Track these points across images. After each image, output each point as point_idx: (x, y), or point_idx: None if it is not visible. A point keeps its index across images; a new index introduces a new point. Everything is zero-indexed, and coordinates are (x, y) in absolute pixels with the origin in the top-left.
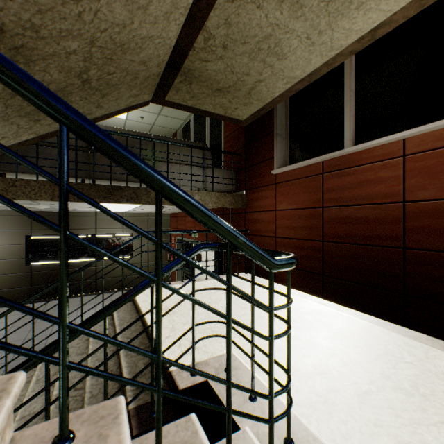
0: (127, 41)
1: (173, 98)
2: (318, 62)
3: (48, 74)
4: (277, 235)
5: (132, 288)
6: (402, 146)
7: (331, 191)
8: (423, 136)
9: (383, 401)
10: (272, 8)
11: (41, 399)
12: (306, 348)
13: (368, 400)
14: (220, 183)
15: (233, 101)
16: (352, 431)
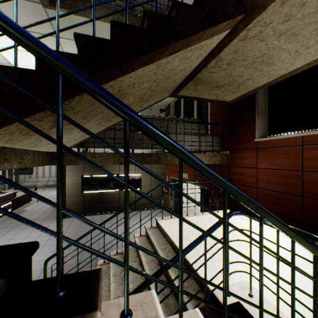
0: (172, 74)
1: (183, 93)
2: (300, 64)
3: (128, 100)
4: (258, 186)
5: (195, 240)
6: None
7: (311, 160)
8: None
9: None
10: (272, 40)
11: (119, 288)
12: (304, 285)
13: None
14: (210, 146)
15: (224, 91)
16: None
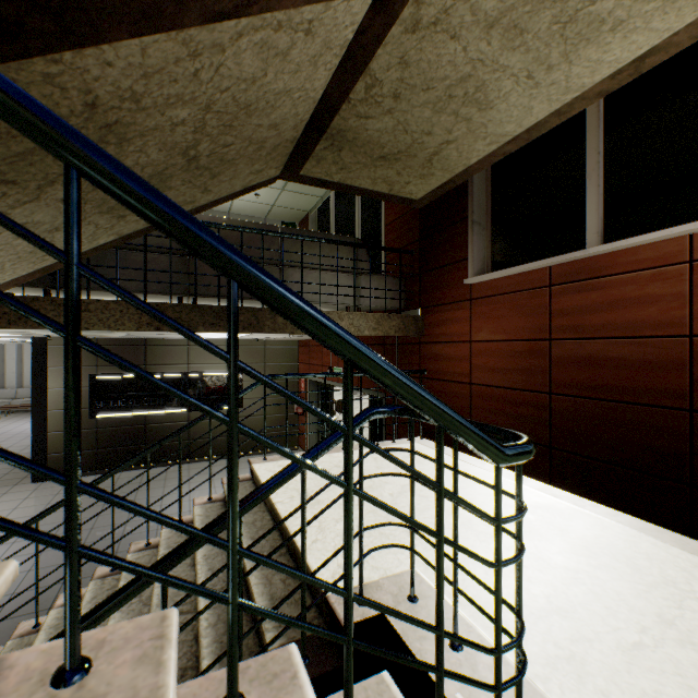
0: (256, 100)
1: (312, 172)
2: (543, 110)
3: (145, 155)
4: (474, 381)
5: (276, 475)
6: (688, 246)
7: (565, 315)
8: None
9: (666, 662)
10: (474, 38)
11: None
12: (532, 568)
13: (639, 659)
14: (380, 298)
15: (403, 173)
16: None
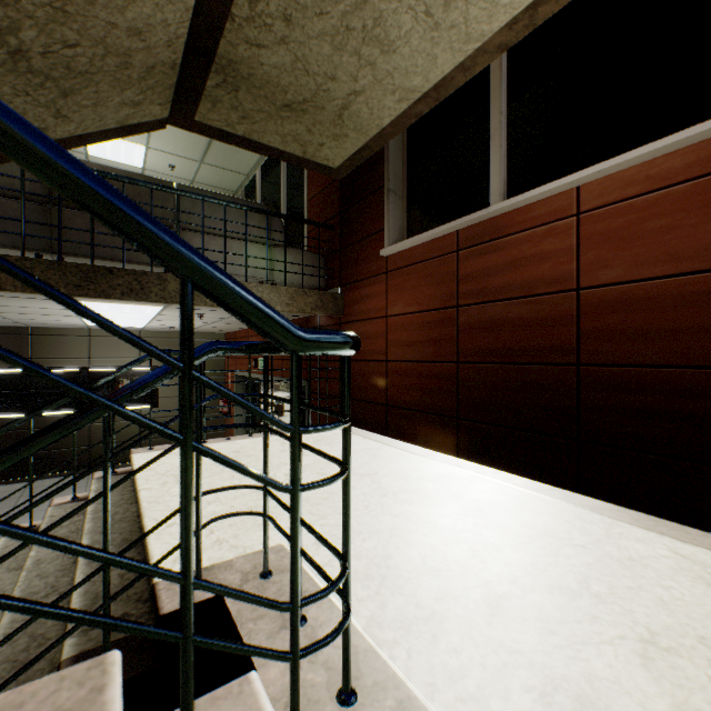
0: None
1: (210, 119)
2: (448, 62)
3: None
4: (390, 357)
5: (59, 420)
6: (576, 199)
7: (471, 280)
8: (606, 180)
9: (530, 609)
10: None
11: None
12: (416, 532)
13: (504, 610)
14: (297, 273)
15: (315, 130)
16: (468, 666)
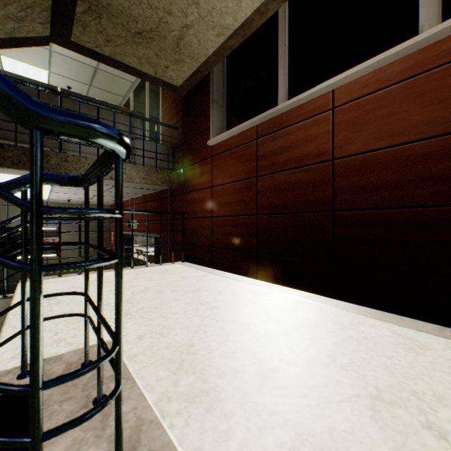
0: None
1: (82, 40)
2: (249, 6)
3: None
4: (214, 214)
5: None
6: (332, 98)
7: (265, 158)
8: (351, 84)
9: (291, 378)
10: None
11: None
12: (217, 327)
13: (271, 380)
14: (152, 158)
15: (161, 55)
16: (234, 429)
